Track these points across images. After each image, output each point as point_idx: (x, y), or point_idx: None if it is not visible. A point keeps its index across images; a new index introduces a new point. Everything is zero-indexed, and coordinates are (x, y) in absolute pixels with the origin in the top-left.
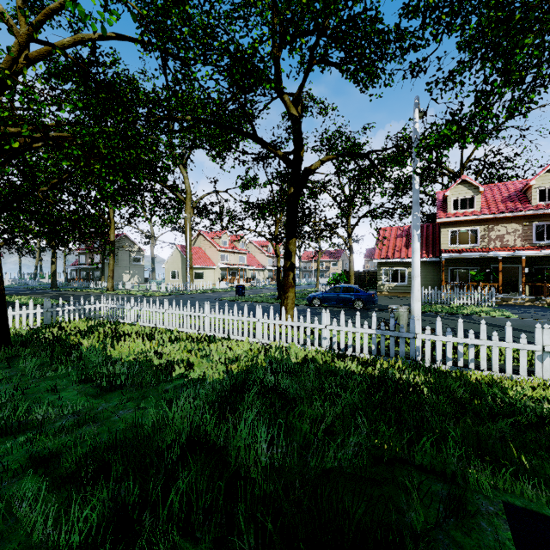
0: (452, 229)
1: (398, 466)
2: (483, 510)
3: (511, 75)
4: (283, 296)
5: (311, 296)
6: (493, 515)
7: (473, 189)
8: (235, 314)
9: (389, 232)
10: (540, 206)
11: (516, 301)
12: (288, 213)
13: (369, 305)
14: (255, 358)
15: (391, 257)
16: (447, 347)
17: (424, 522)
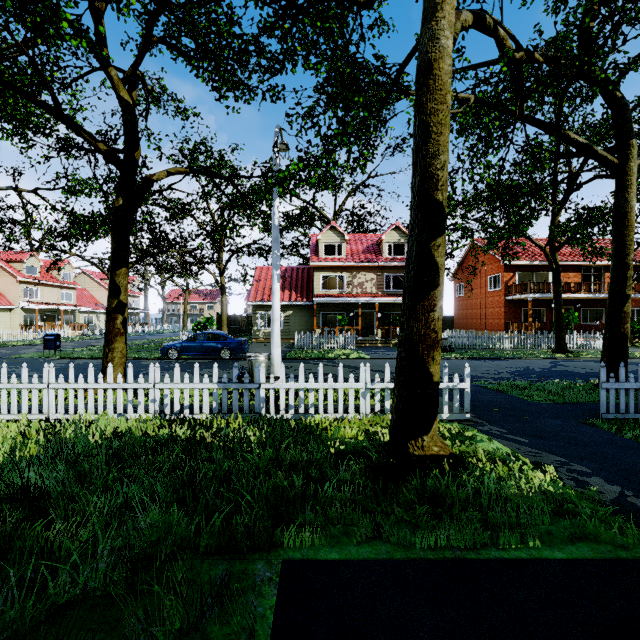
0: (323, 274)
1: (180, 558)
2: (258, 580)
3: (346, 126)
4: (106, 347)
5: (166, 346)
6: (267, 582)
7: (341, 236)
8: (4, 379)
9: (266, 272)
10: (389, 259)
11: (371, 343)
12: (114, 233)
13: (238, 354)
14: (23, 447)
15: (267, 300)
16: (290, 395)
17: (178, 629)
